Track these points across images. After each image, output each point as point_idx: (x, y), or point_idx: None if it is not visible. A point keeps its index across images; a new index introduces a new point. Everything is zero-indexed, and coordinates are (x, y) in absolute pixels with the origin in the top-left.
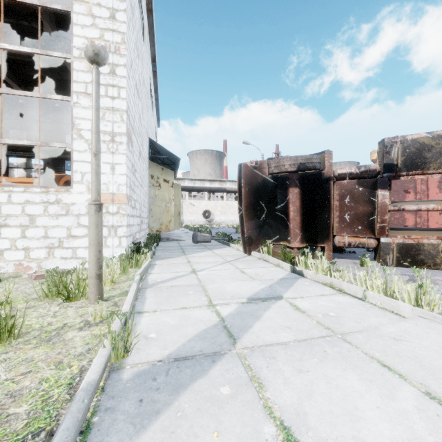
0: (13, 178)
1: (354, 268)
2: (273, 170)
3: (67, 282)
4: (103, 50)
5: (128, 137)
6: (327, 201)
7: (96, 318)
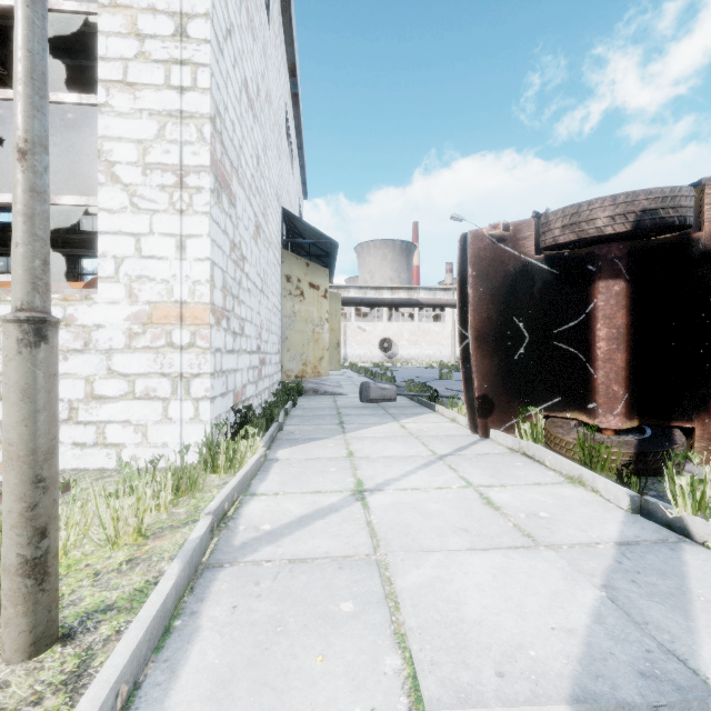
0: None
1: None
2: (556, 236)
3: None
4: None
5: (219, 181)
6: (706, 312)
7: None
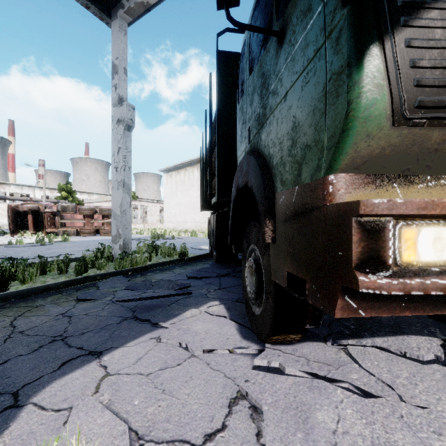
0: None
1: None
2: (21, 209)
3: None
4: None
5: None
6: (43, 219)
7: None
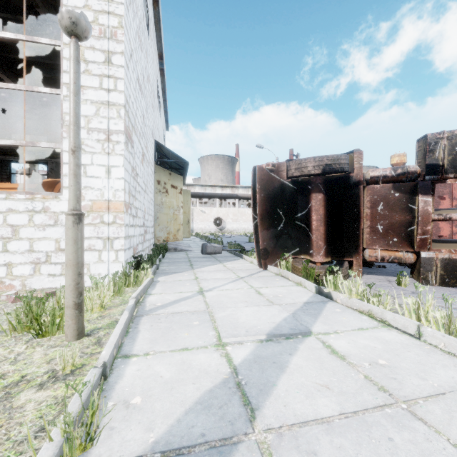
0: (4, 184)
1: (390, 289)
2: (293, 173)
3: (47, 307)
4: (83, 19)
5: (127, 136)
6: (356, 208)
7: (66, 366)
